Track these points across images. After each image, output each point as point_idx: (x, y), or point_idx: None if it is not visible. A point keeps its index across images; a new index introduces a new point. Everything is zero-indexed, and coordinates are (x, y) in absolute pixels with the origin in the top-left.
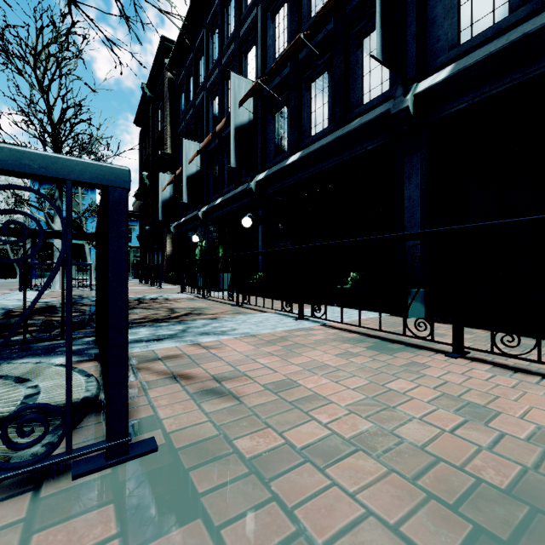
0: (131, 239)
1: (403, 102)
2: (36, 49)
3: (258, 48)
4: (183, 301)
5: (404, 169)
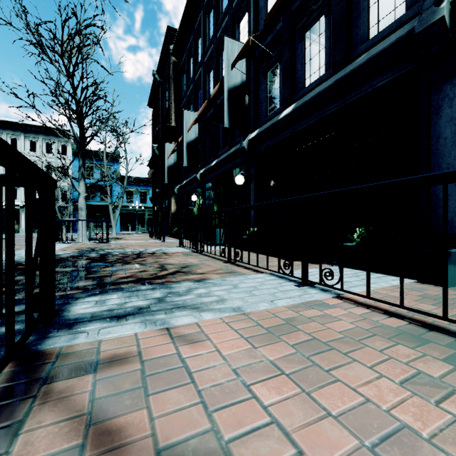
0: (146, 201)
1: (435, 13)
2: (62, 40)
3: (250, 12)
4: (178, 255)
5: (430, 101)
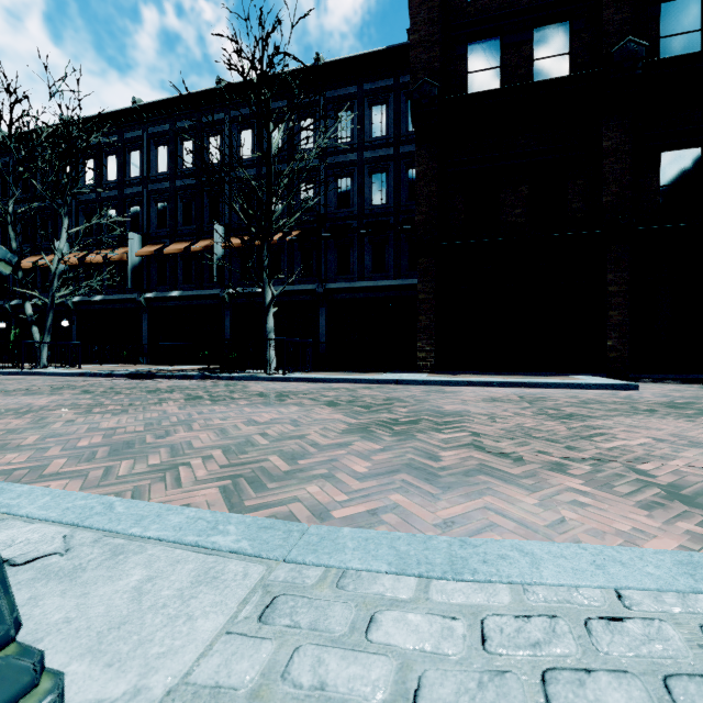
0: None
1: (140, 299)
2: None
3: (73, 223)
4: None
5: (143, 317)
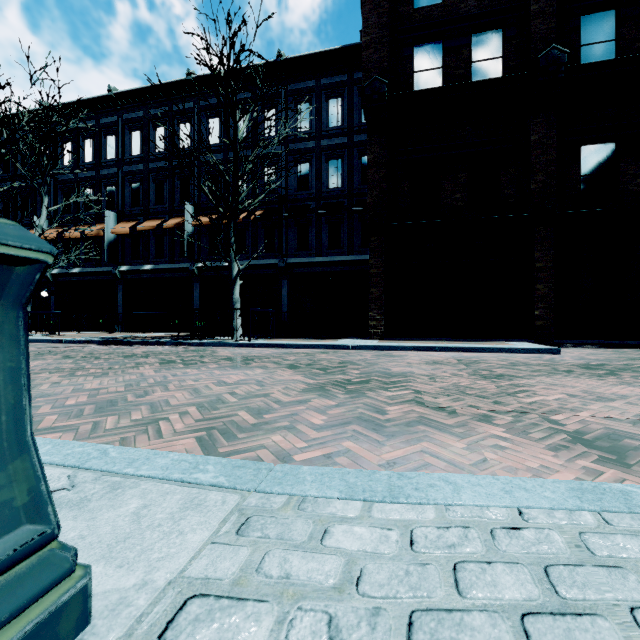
0: None
1: (115, 272)
2: None
3: (52, 201)
4: None
5: (118, 289)
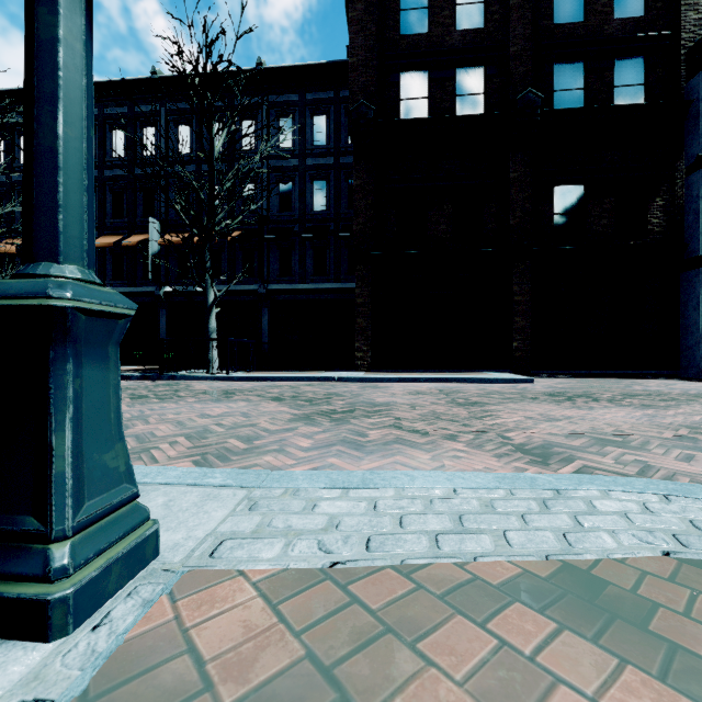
0: None
1: None
2: None
3: None
4: None
5: None
